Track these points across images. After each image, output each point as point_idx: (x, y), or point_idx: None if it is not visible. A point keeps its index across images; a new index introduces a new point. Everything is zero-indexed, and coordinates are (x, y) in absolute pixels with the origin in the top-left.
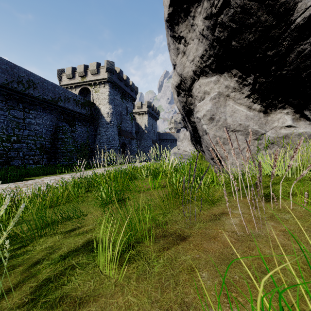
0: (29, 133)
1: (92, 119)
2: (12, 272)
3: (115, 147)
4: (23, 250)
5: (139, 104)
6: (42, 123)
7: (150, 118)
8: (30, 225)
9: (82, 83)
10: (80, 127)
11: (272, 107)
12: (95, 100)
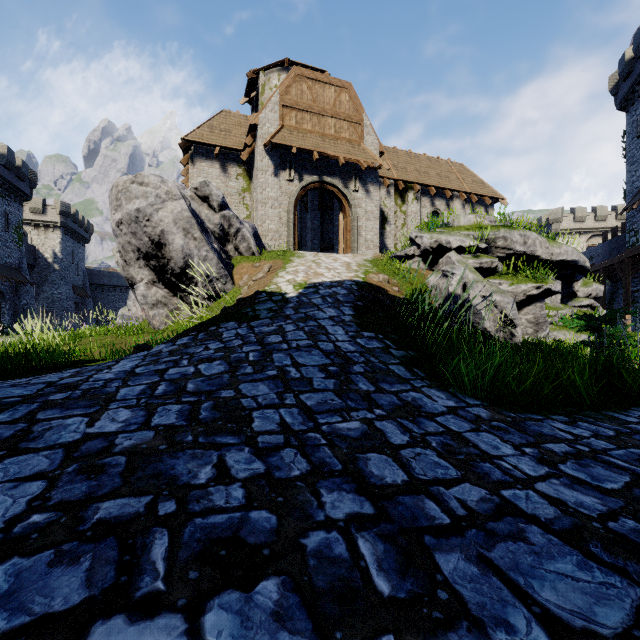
0: None
1: None
2: None
3: None
4: None
5: (36, 204)
6: None
7: (68, 238)
8: None
9: None
10: None
11: (172, 294)
12: None
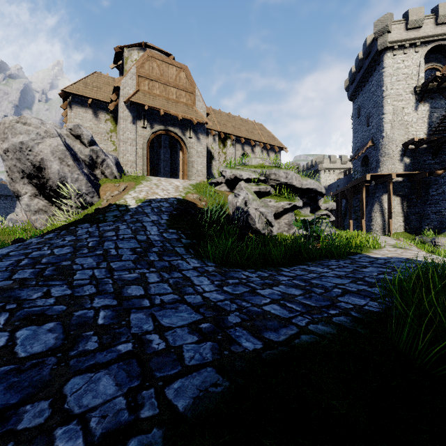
0: None
1: None
2: None
3: None
4: None
5: None
6: None
7: None
8: None
9: None
10: None
11: (51, 204)
12: None
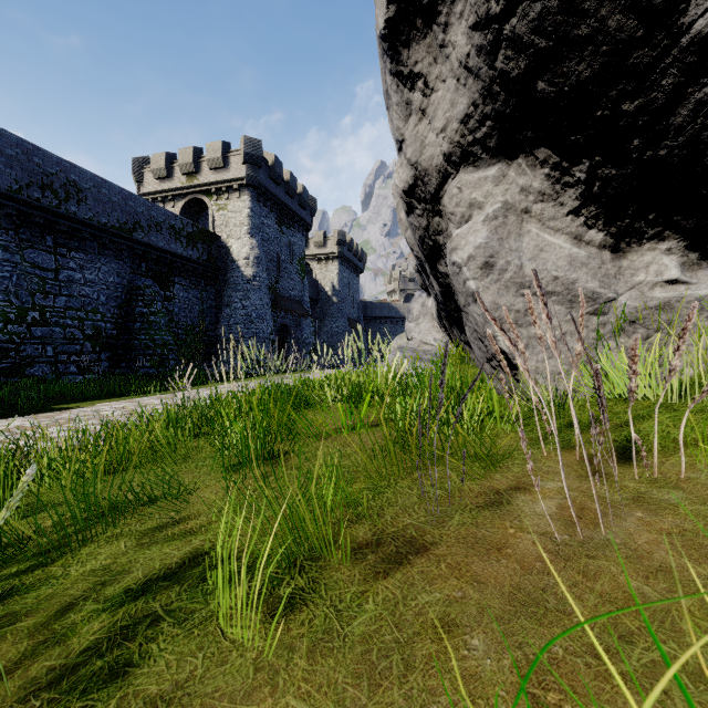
0: (69, 304)
1: (211, 271)
2: (10, 630)
3: (265, 336)
4: (40, 577)
5: (318, 238)
6: (97, 279)
7: (344, 269)
8: (59, 515)
9: (190, 189)
10: (185, 288)
11: (633, 236)
12: (219, 227)
